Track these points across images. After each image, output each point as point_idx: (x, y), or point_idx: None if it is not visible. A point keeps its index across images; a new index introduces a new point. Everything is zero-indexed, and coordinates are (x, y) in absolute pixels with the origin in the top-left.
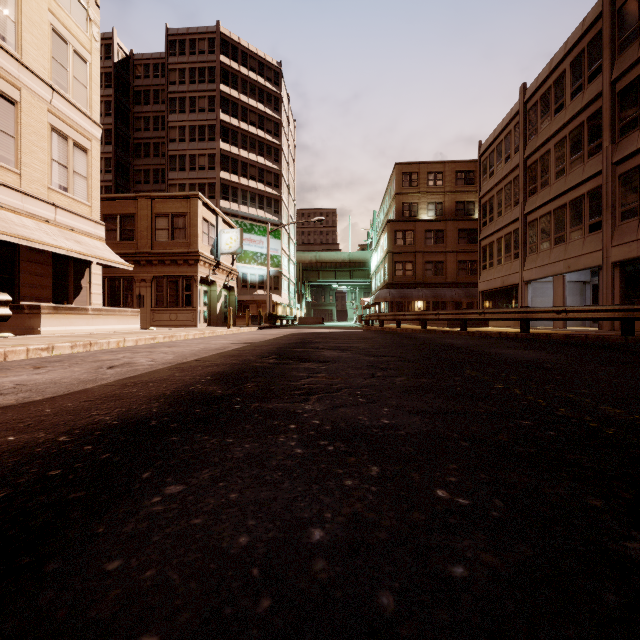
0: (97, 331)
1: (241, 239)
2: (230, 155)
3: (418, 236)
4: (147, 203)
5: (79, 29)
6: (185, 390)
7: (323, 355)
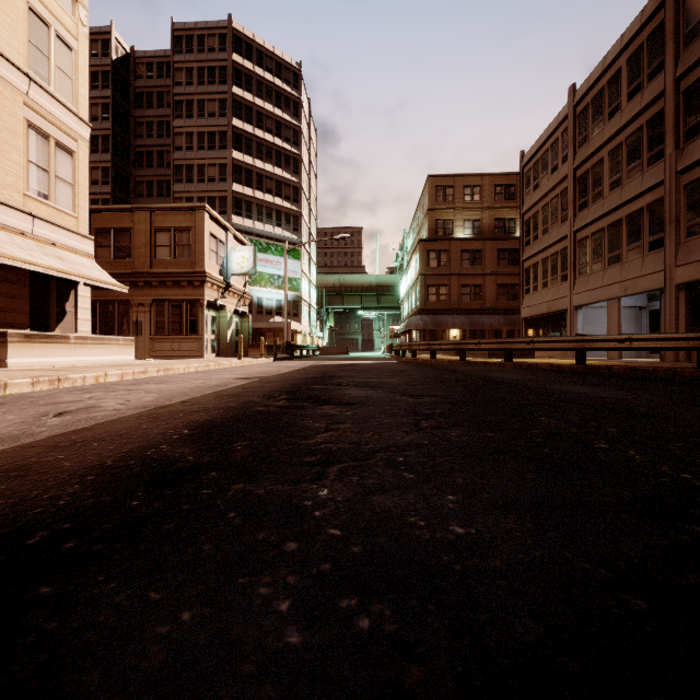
0: (81, 363)
1: (254, 258)
2: (243, 165)
3: (453, 257)
4: (145, 216)
5: (63, 10)
6: (139, 456)
7: (348, 394)
